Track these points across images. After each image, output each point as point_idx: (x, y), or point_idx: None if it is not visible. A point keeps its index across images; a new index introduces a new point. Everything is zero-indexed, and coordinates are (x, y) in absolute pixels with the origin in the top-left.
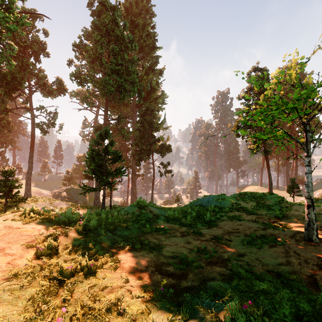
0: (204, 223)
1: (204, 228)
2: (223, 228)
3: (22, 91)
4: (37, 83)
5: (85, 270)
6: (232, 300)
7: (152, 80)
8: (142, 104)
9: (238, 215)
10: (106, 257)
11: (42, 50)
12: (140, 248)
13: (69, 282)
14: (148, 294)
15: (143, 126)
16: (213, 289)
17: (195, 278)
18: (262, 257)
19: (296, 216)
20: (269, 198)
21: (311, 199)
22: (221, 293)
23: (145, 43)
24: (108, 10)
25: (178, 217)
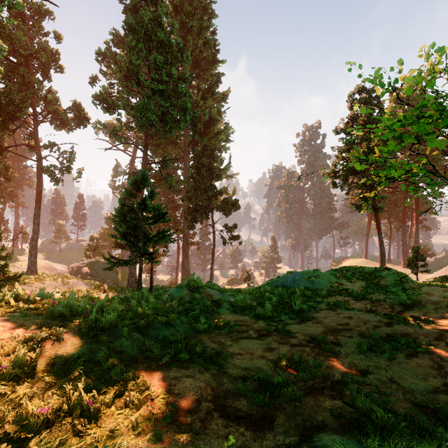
0: (292, 313)
1: (292, 322)
2: (322, 322)
3: (24, 121)
4: (46, 109)
5: (75, 416)
6: None
7: (211, 108)
8: (197, 142)
9: (342, 300)
10: (124, 382)
11: (52, 62)
12: (187, 362)
13: (36, 446)
14: None
15: (199, 173)
16: None
17: (290, 425)
18: (400, 376)
19: (434, 302)
20: (385, 276)
21: None
22: None
23: (201, 54)
24: (148, 3)
25: (251, 305)
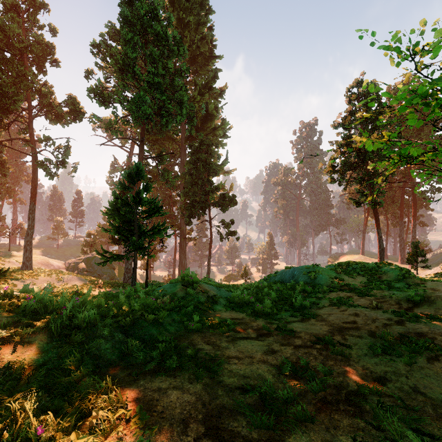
0: (293, 310)
1: (294, 320)
2: (327, 320)
3: (19, 115)
4: (41, 102)
5: None
6: None
7: (208, 103)
8: (194, 137)
9: (344, 296)
10: (93, 397)
11: (47, 56)
12: (176, 368)
13: None
14: None
15: (196, 168)
16: None
17: None
18: (425, 385)
19: None
20: (387, 271)
21: None
22: None
23: (198, 50)
24: None
25: (249, 301)
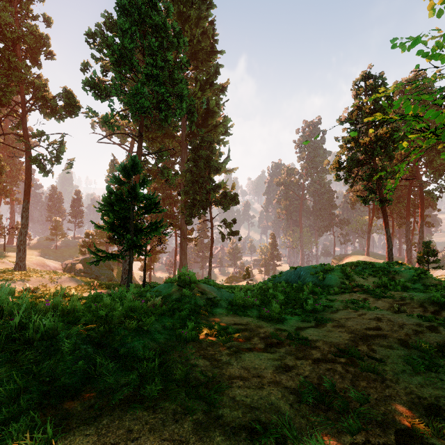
0: (304, 314)
1: (307, 325)
2: (346, 325)
3: (11, 109)
4: (34, 96)
5: None
6: None
7: (209, 99)
8: (195, 135)
9: (359, 298)
10: None
11: (42, 47)
12: (158, 395)
13: None
14: None
15: (197, 165)
16: None
17: None
18: None
19: None
20: (400, 271)
21: None
22: None
23: (199, 45)
24: None
25: (253, 303)
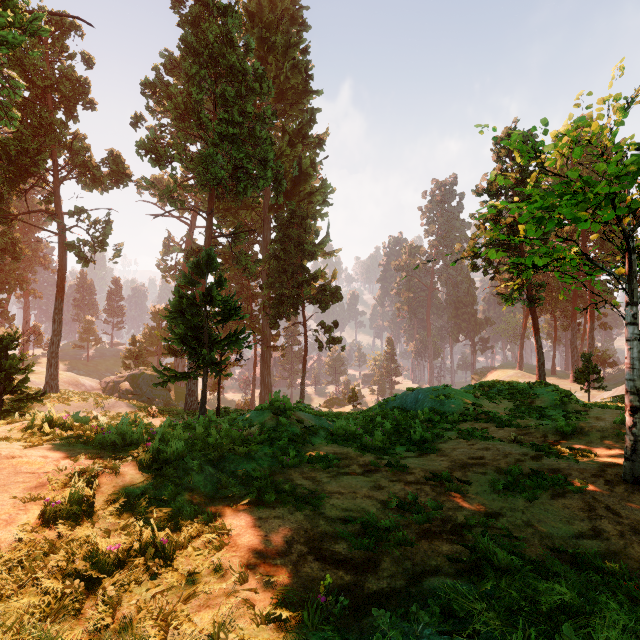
0: (410, 444)
1: (409, 455)
2: (450, 455)
3: (41, 178)
4: (71, 161)
5: (149, 554)
6: (489, 632)
7: (302, 157)
8: (282, 205)
9: (479, 427)
10: (199, 521)
11: (80, 95)
12: (274, 501)
13: (111, 583)
14: (290, 611)
15: (285, 249)
16: (437, 597)
17: (397, 570)
18: (539, 519)
19: (601, 430)
20: (541, 395)
21: (639, 396)
22: (459, 610)
23: (288, 82)
24: (214, 14)
25: (355, 433)
